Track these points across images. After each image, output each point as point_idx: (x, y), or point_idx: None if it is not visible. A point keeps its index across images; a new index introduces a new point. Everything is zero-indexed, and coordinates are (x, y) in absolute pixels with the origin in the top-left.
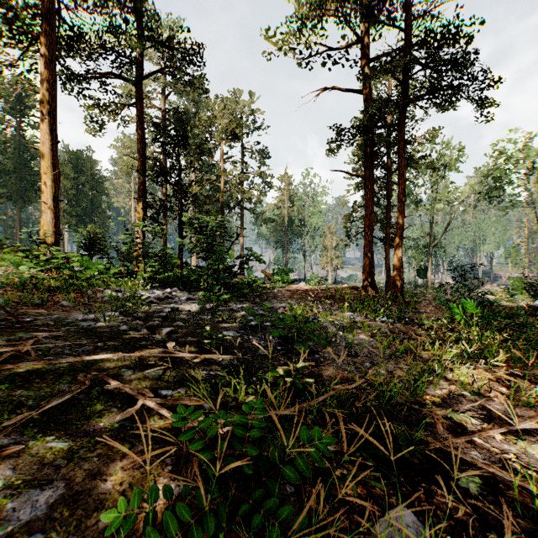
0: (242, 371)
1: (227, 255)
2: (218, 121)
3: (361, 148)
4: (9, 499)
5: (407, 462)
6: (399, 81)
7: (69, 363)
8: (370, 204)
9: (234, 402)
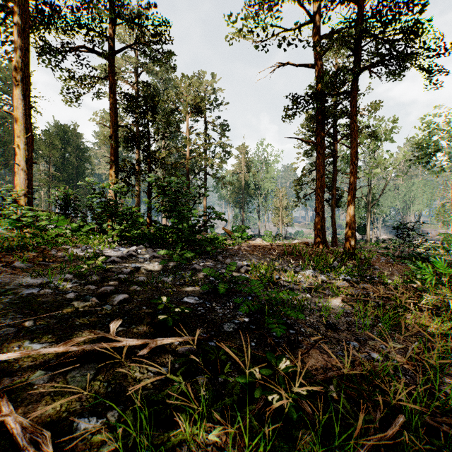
0: (203, 386)
1: (190, 213)
2: (185, 98)
3: (310, 119)
4: None
5: None
6: (353, 50)
7: None
8: (321, 168)
9: None
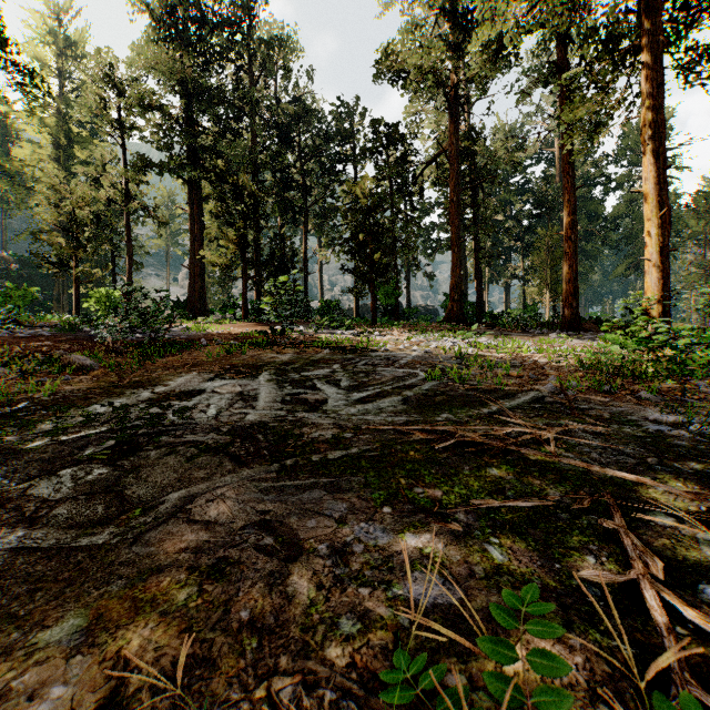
0: None
1: None
2: None
3: None
4: (420, 568)
5: None
6: None
7: (584, 469)
8: None
9: None
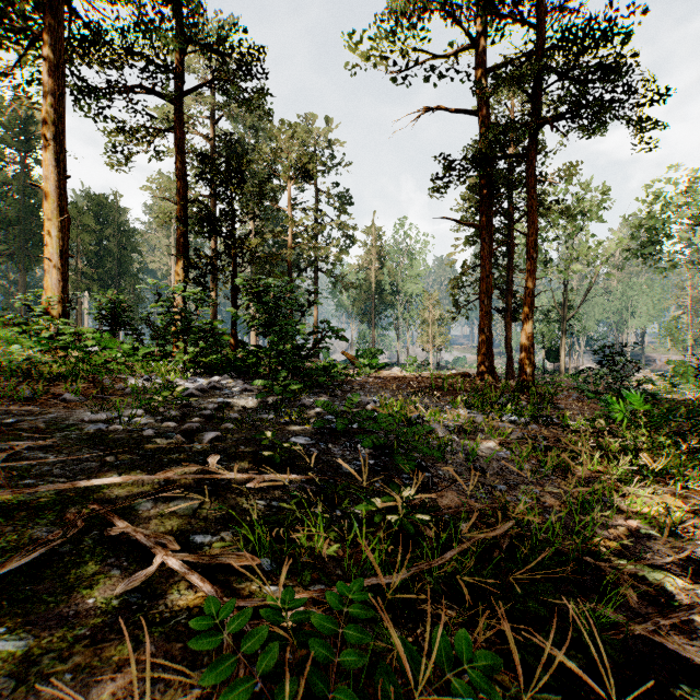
0: (320, 504)
1: (296, 330)
2: (285, 155)
3: (473, 189)
4: None
5: (595, 665)
6: (529, 95)
7: (57, 490)
8: (487, 263)
9: (309, 560)
